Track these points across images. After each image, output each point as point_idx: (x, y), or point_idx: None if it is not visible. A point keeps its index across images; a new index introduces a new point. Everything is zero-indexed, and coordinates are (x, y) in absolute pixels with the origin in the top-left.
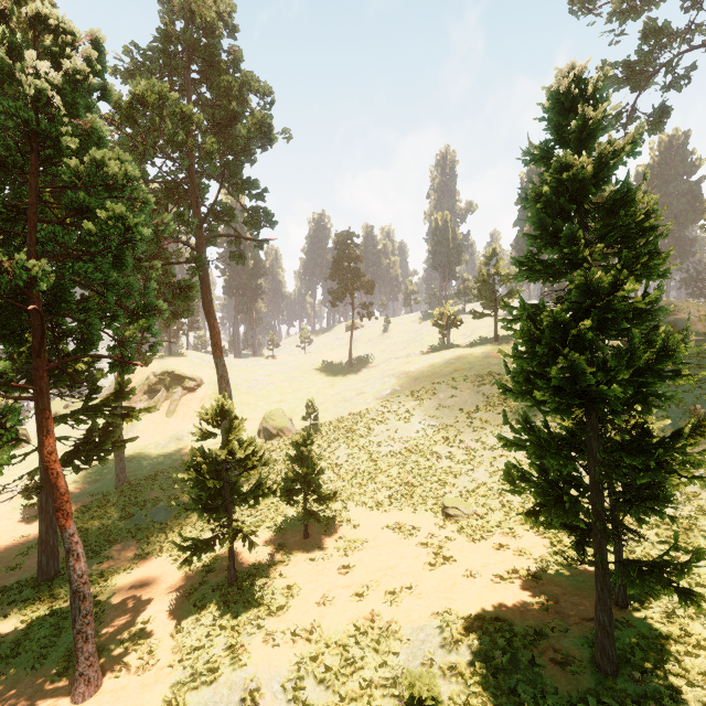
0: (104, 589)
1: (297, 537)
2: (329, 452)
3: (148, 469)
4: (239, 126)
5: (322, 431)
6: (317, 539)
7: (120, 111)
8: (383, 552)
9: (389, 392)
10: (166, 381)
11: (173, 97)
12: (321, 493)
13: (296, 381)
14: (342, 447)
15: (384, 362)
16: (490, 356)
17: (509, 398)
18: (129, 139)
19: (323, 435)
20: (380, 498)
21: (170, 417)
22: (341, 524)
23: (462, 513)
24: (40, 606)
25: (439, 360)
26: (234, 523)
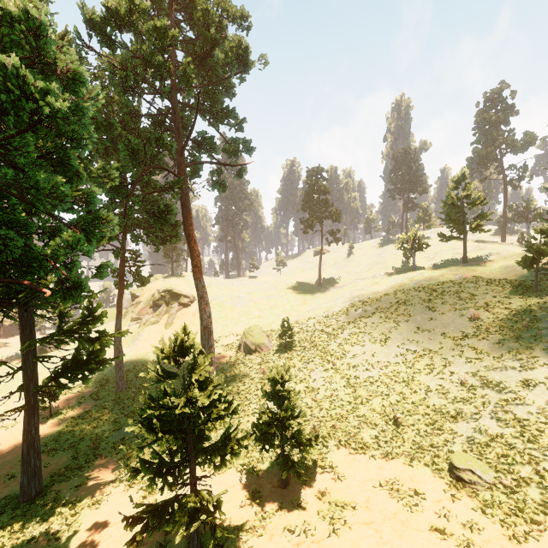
0: (67, 530)
1: (273, 484)
2: (304, 374)
3: (144, 376)
4: (217, 51)
5: (297, 349)
6: (295, 492)
7: (96, 31)
8: (384, 536)
9: (361, 312)
10: (166, 297)
11: (145, 7)
12: (301, 440)
13: (272, 298)
14: (318, 369)
15: (351, 282)
16: (466, 278)
17: (505, 325)
18: (111, 66)
19: (298, 353)
20: (364, 437)
21: (168, 328)
22: (323, 471)
23: (481, 479)
24: (6, 541)
25: (408, 281)
26: (190, 503)
